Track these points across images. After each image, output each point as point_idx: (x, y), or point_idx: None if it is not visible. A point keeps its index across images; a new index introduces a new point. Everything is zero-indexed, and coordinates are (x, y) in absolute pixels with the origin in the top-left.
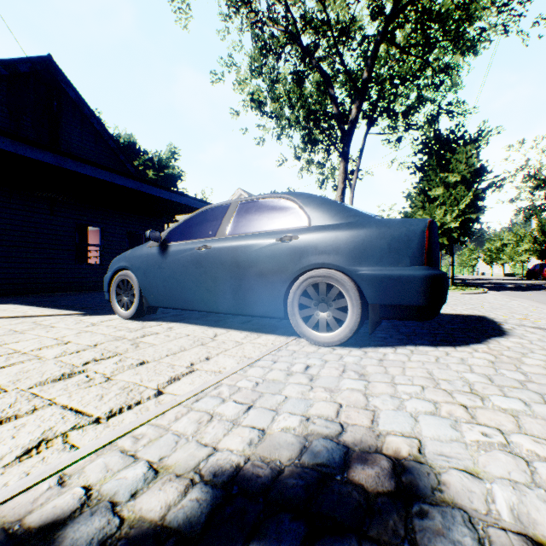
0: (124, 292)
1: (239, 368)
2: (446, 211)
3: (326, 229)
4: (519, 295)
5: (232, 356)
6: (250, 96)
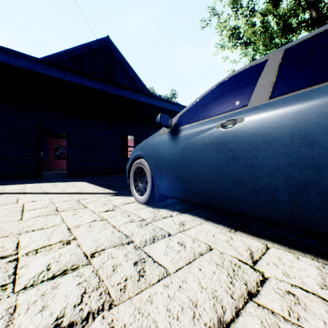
0: (139, 178)
1: None
2: None
3: None
4: None
5: None
6: (228, 33)
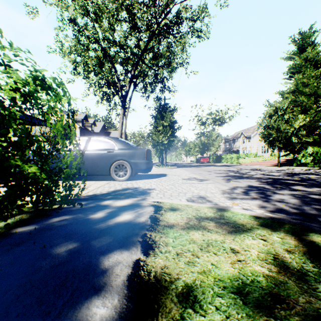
0: None
1: (102, 185)
2: (163, 136)
3: (122, 149)
4: (184, 168)
5: (97, 184)
6: (71, 62)
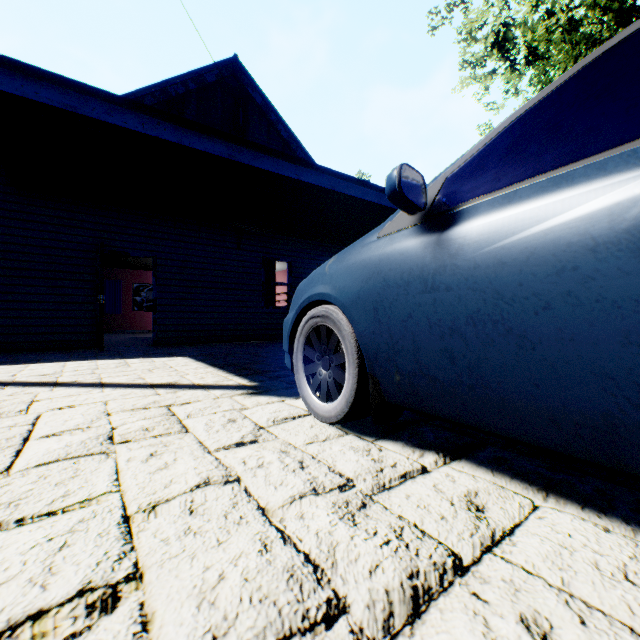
0: (320, 356)
1: None
2: None
3: None
4: None
5: None
6: (488, 40)
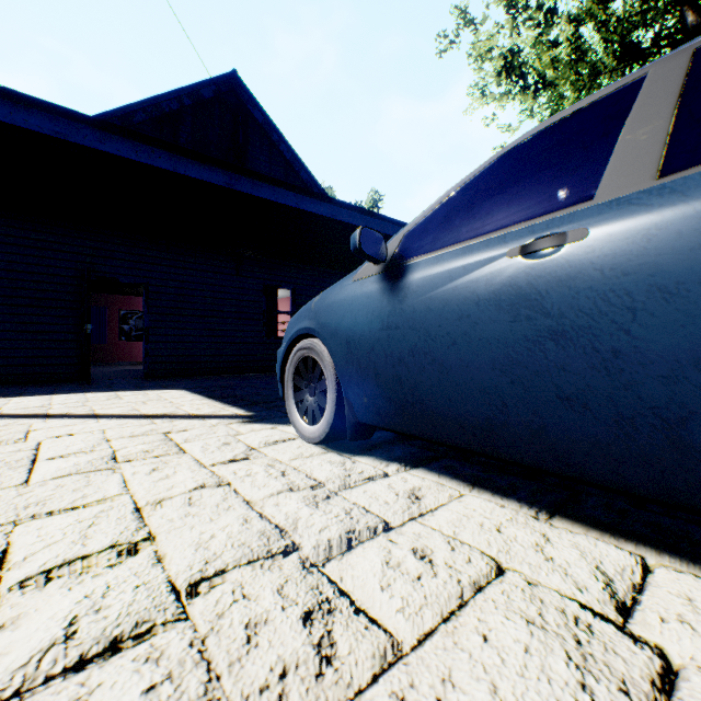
0: (307, 384)
1: None
2: None
3: None
4: None
5: None
6: (497, 64)
